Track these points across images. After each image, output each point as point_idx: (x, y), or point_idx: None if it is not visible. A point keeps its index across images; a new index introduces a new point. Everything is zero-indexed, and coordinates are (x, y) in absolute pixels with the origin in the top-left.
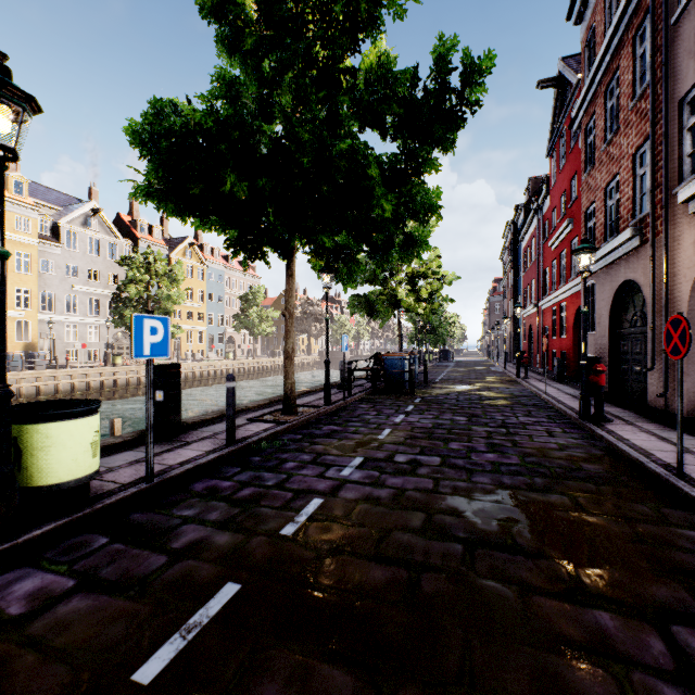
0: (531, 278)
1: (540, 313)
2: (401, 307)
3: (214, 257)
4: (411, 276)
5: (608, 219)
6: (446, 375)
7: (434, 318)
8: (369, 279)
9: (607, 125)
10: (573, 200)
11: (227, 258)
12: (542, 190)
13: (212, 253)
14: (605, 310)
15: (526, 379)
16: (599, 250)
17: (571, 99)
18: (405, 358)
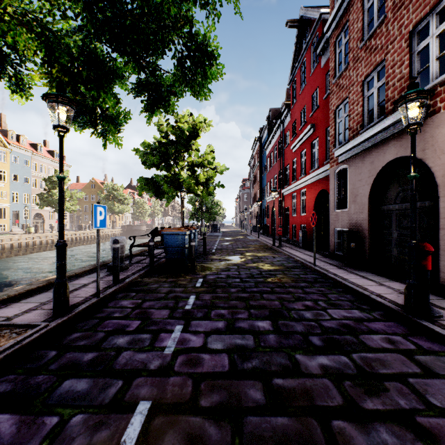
0: (274, 174)
1: (282, 198)
2: (183, 188)
3: (19, 143)
4: (191, 164)
5: (366, 108)
6: (219, 244)
7: (208, 201)
8: (155, 163)
9: (364, 25)
10: (316, 109)
11: (35, 146)
12: (285, 109)
13: (17, 139)
14: (364, 188)
15: (280, 247)
16: (363, 133)
17: (313, 33)
18: (186, 234)
